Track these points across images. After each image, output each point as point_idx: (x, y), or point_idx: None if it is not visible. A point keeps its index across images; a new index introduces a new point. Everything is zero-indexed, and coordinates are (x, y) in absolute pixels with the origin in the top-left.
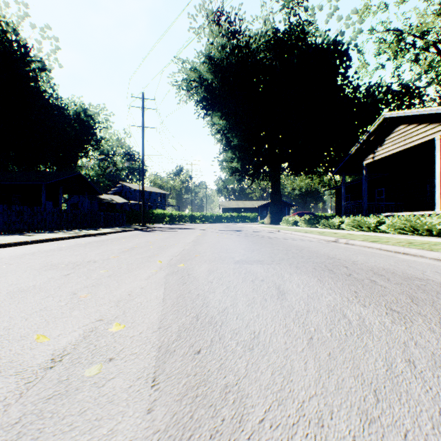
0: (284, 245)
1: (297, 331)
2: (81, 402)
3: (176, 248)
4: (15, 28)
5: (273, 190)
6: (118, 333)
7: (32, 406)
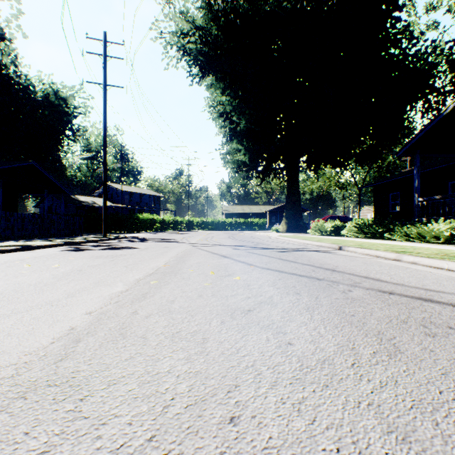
0: None
1: None
2: None
3: None
4: None
5: (289, 189)
6: None
7: None
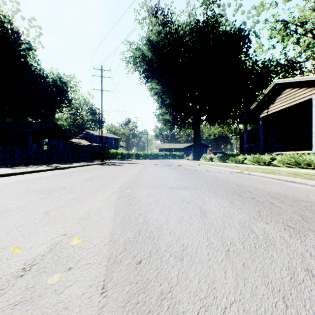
0: (204, 175)
1: (217, 244)
2: (42, 308)
3: (125, 177)
4: (10, 20)
5: (195, 136)
6: (77, 246)
7: (1, 312)
